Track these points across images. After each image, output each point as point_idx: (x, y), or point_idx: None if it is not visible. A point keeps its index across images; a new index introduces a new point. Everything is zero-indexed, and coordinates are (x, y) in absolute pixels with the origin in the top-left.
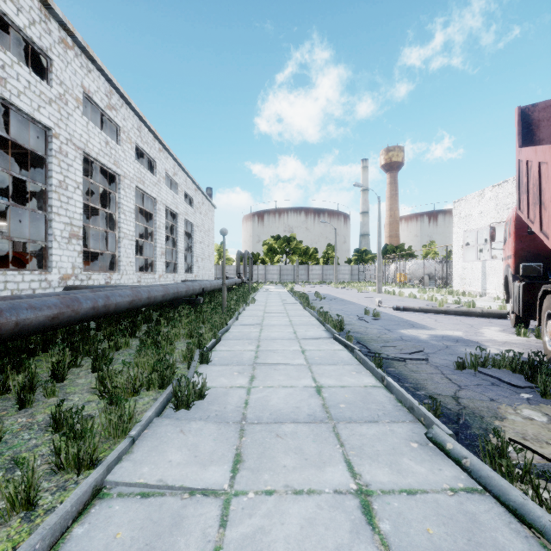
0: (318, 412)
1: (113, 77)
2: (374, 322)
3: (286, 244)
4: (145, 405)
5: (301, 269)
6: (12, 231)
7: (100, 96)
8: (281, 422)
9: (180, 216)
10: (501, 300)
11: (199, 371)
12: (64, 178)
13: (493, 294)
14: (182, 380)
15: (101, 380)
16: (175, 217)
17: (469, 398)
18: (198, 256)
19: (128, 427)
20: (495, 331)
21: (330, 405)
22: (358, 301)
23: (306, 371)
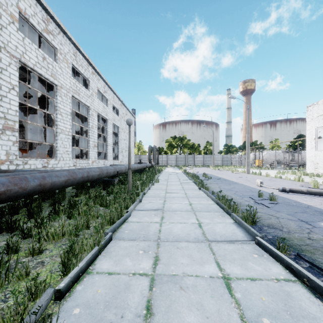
0: None
1: (49, 8)
2: (275, 207)
3: (180, 142)
4: None
5: (190, 157)
6: None
7: (37, 20)
8: None
9: (109, 121)
10: None
11: None
12: None
13: None
14: None
15: None
16: (105, 121)
17: None
18: (122, 149)
19: None
20: None
21: None
22: (238, 181)
23: None
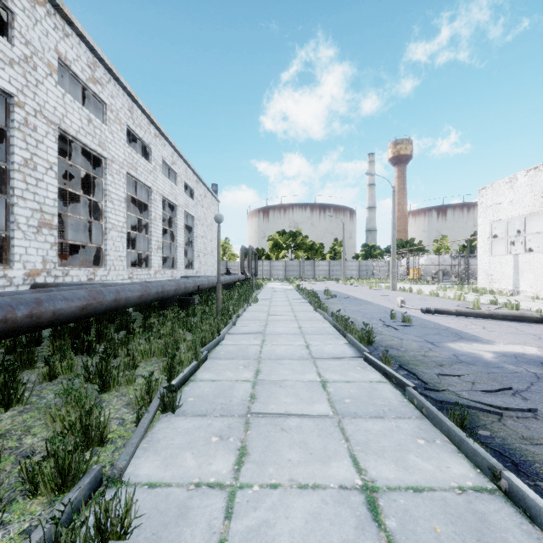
0: None
1: (96, 46)
2: (406, 330)
3: (291, 240)
4: None
5: (307, 264)
6: None
7: (80, 66)
8: None
9: (179, 208)
10: None
11: (154, 432)
12: (31, 156)
13: (528, 292)
14: (113, 460)
15: None
16: (174, 209)
17: None
18: (200, 251)
19: None
20: None
21: None
22: (374, 300)
23: (337, 435)
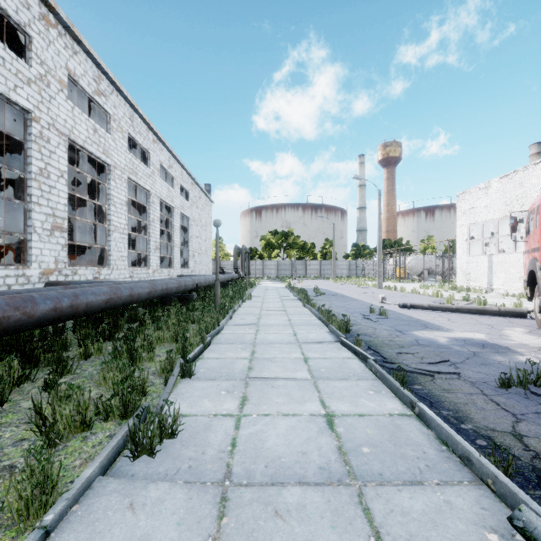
0: (334, 463)
1: (101, 61)
2: (381, 321)
3: (283, 239)
4: (96, 446)
5: (299, 264)
6: (7, 225)
7: (87, 81)
8: (282, 483)
9: (175, 210)
10: (511, 297)
11: (178, 389)
12: (45, 166)
13: (501, 289)
14: (154, 404)
15: (38, 411)
16: (170, 211)
17: (536, 436)
18: (195, 251)
19: (49, 500)
20: (521, 332)
21: (348, 448)
22: (359, 297)
23: (312, 389)
